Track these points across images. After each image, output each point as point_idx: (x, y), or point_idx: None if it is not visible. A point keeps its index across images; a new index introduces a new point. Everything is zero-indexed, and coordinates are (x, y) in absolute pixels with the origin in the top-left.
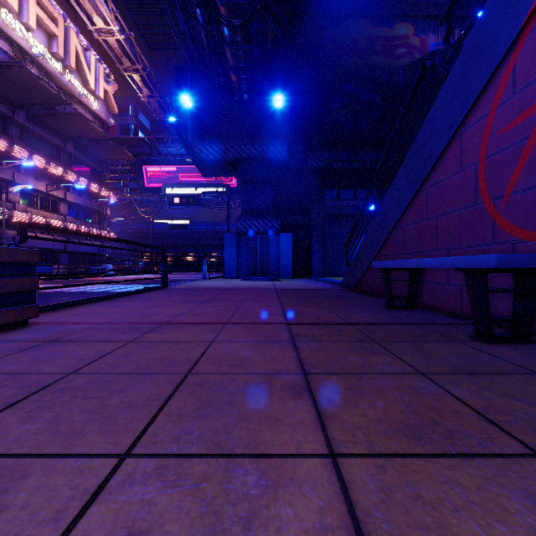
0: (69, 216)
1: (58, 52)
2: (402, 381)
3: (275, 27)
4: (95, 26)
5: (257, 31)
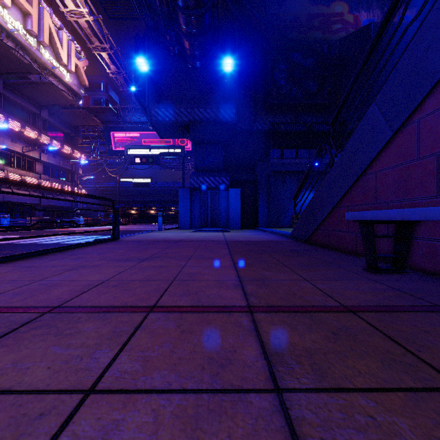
0: (43, 174)
1: (32, 28)
2: None
3: None
4: (66, 8)
5: None
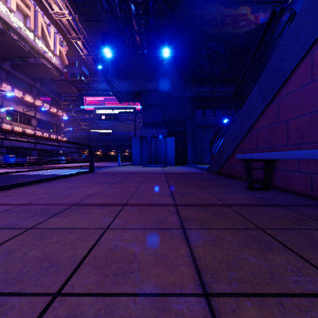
0: (37, 127)
1: (30, 26)
2: None
3: (164, 4)
4: (53, 11)
5: (152, 7)
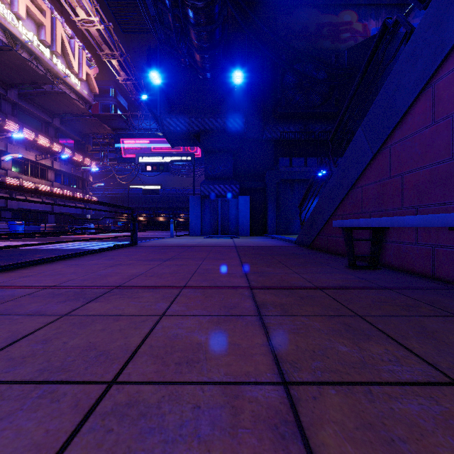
0: (55, 182)
1: (45, 39)
2: (441, 404)
3: (235, 10)
4: (78, 17)
5: (218, 14)
